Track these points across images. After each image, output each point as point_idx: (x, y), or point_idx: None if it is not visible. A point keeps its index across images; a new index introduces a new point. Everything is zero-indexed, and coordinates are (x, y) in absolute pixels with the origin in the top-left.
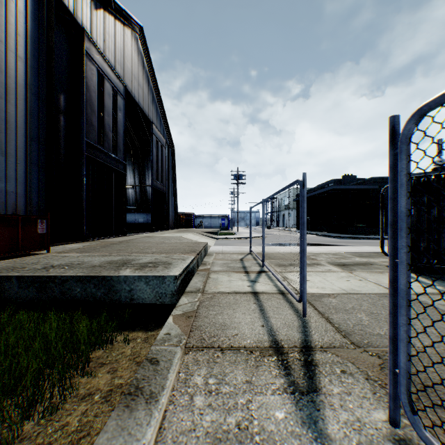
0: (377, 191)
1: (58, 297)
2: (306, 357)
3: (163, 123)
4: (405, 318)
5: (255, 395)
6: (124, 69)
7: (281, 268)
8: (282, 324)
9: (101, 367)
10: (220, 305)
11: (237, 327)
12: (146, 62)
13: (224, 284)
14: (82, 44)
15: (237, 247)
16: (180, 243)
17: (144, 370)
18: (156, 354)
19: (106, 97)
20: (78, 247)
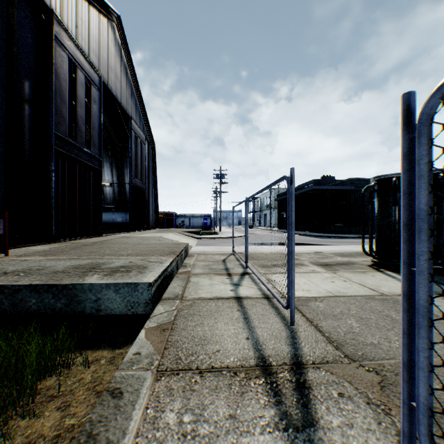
0: (354, 192)
1: (9, 311)
2: (298, 377)
3: (143, 119)
4: (425, 342)
5: (241, 437)
6: (100, 59)
7: (264, 269)
8: (269, 335)
9: (50, 402)
10: (200, 314)
11: (219, 341)
12: (124, 54)
13: (206, 288)
14: (50, 27)
15: (219, 248)
16: (159, 244)
17: (103, 407)
18: (120, 383)
19: (78, 87)
20: (44, 249)
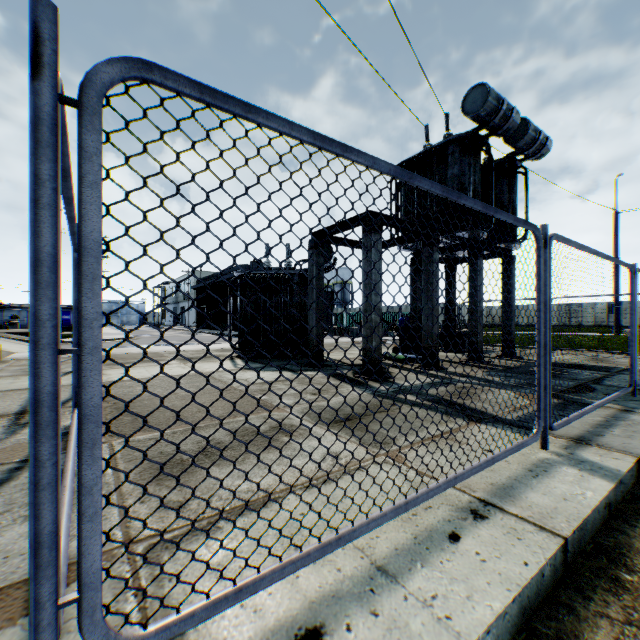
0: None
1: None
2: None
3: None
4: (75, 358)
5: None
6: None
7: (108, 366)
8: None
9: None
10: None
11: None
12: None
13: (2, 386)
14: None
15: None
16: None
17: None
18: None
19: None
20: None
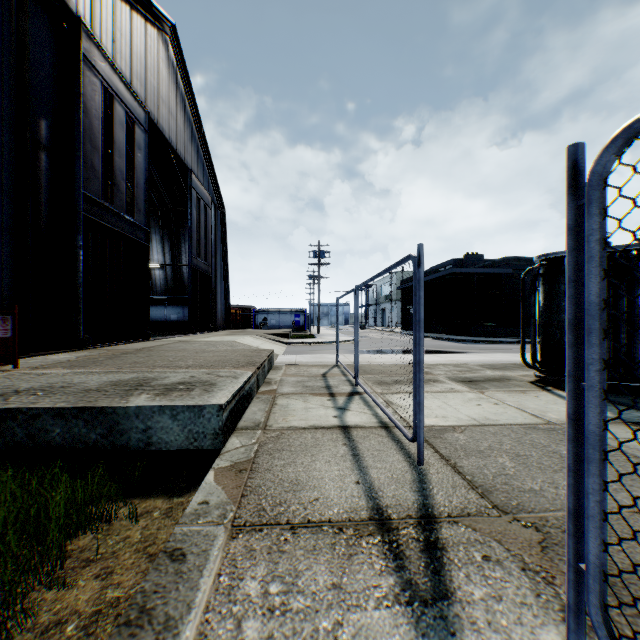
0: (512, 277)
1: (23, 444)
2: (428, 535)
3: (208, 172)
4: (597, 481)
5: (348, 612)
6: (147, 88)
7: (382, 387)
8: (388, 478)
9: (85, 567)
10: (292, 449)
11: (317, 487)
12: (181, 80)
13: (298, 413)
14: (77, 42)
15: (318, 357)
16: (232, 351)
17: (159, 573)
18: (181, 542)
19: (116, 128)
20: (68, 358)
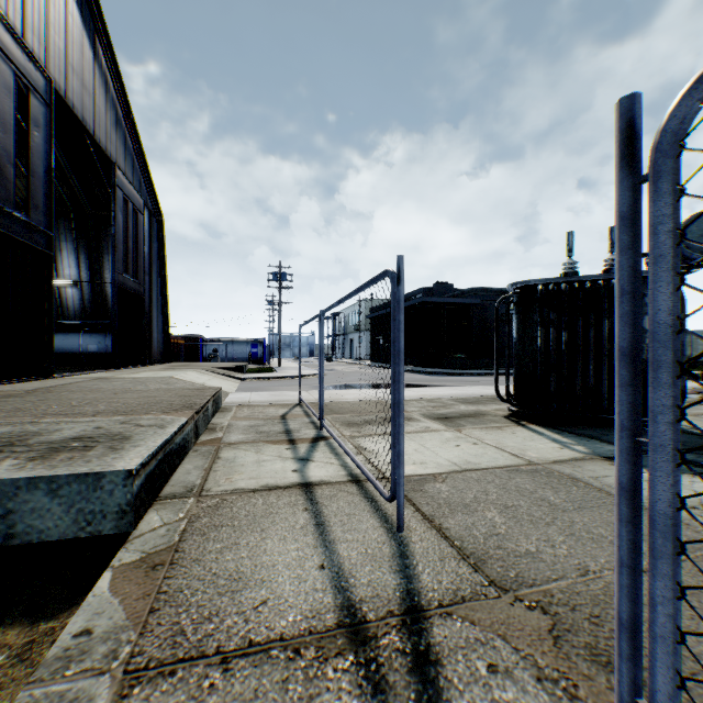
0: (480, 307)
1: None
2: (417, 642)
3: (140, 169)
4: (670, 585)
5: None
6: (49, 48)
7: (351, 429)
8: (361, 555)
9: None
10: (234, 523)
11: (267, 580)
12: (101, 48)
13: (248, 470)
14: None
15: (277, 394)
16: (166, 391)
17: None
18: None
19: None
20: None
